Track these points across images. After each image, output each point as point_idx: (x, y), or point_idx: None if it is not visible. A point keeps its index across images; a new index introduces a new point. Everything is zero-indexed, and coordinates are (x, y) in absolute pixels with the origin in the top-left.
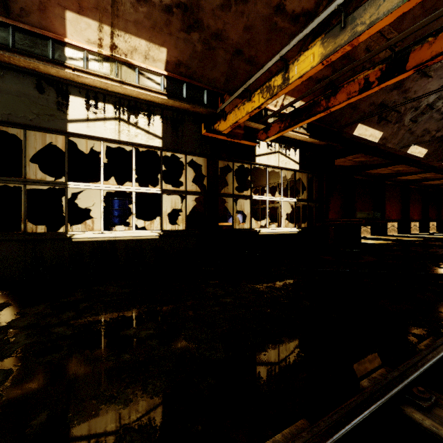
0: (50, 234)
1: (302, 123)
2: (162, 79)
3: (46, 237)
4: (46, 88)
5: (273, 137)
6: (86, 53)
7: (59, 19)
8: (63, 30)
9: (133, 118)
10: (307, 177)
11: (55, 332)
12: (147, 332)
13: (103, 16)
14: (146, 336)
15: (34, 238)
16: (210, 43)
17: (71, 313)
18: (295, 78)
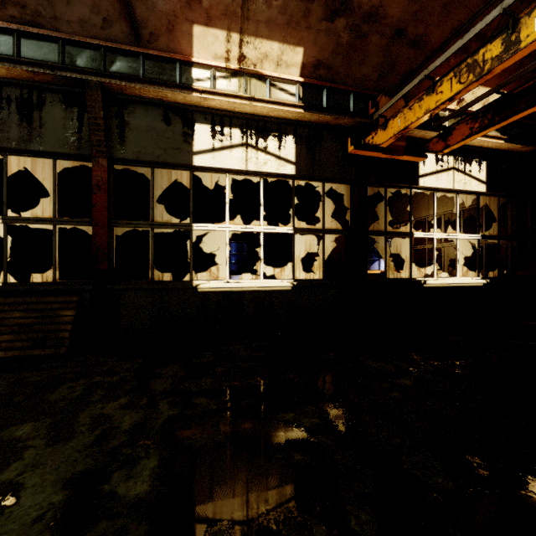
0: (176, 282)
1: (518, 116)
2: (297, 88)
3: (172, 286)
4: (172, 118)
5: (458, 145)
6: (213, 71)
7: (186, 36)
8: (190, 48)
9: (261, 142)
10: (498, 202)
11: (198, 404)
12: (310, 420)
13: (232, 23)
14: (312, 427)
15: (162, 287)
16: (359, 28)
17: (208, 379)
18: (534, 37)
